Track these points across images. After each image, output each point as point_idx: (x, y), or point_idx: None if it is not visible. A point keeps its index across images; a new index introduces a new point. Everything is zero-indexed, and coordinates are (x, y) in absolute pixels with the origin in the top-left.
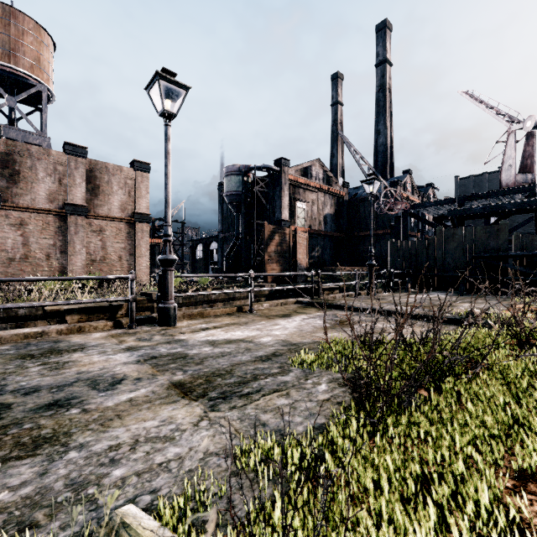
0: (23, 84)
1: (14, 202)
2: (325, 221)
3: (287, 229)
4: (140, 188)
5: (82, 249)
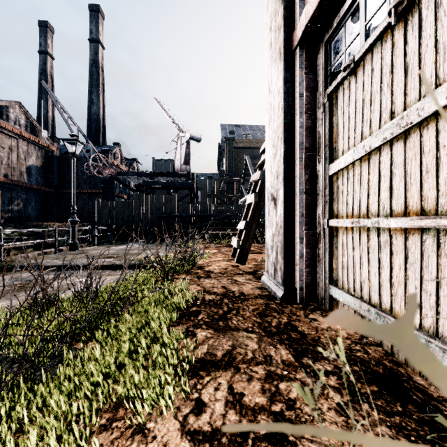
0: None
1: None
2: (28, 173)
3: None
4: None
5: None
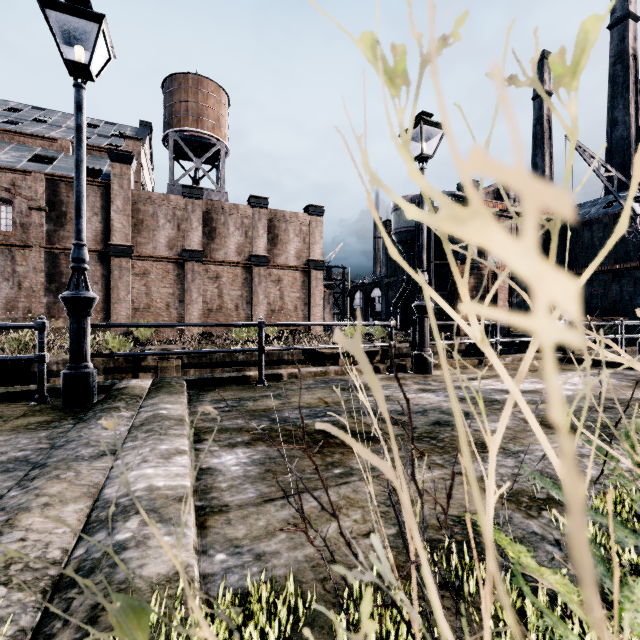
0: (206, 145)
1: (212, 257)
2: None
3: (484, 269)
4: (314, 234)
5: (264, 299)
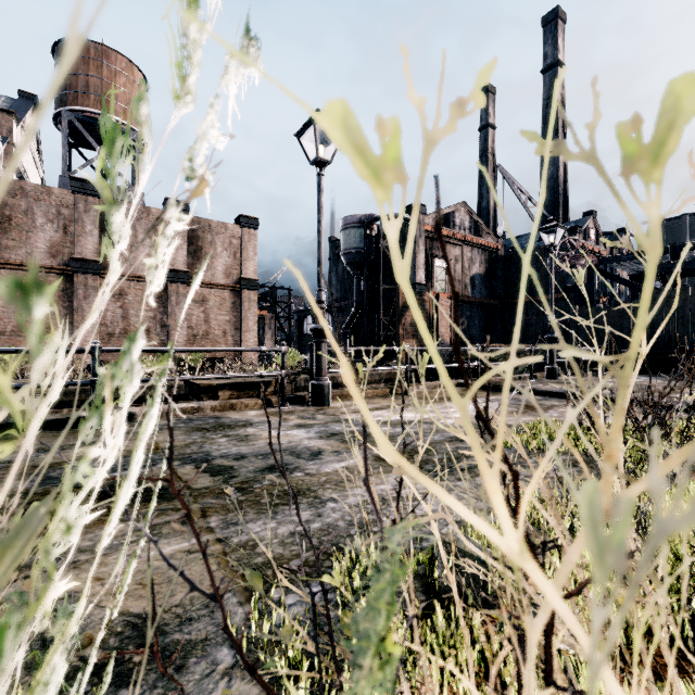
0: None
1: None
2: (472, 284)
3: (426, 295)
4: (247, 248)
5: (184, 323)
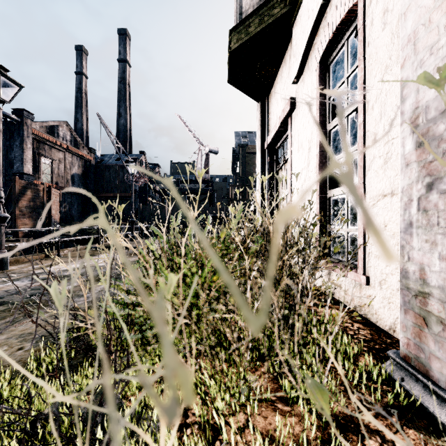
0: None
1: None
2: (73, 180)
3: (41, 186)
4: None
5: None
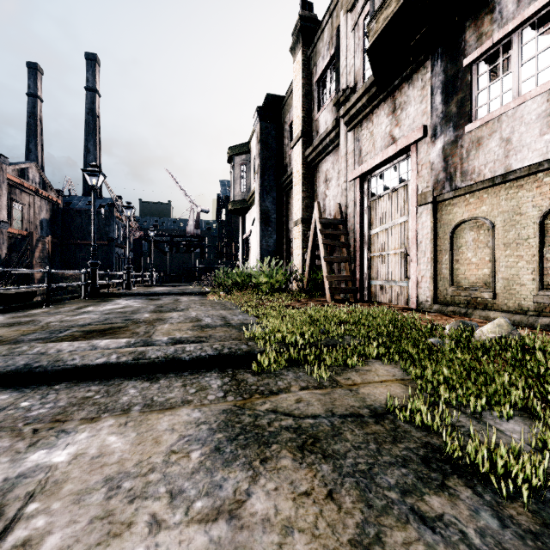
0: None
1: None
2: (41, 226)
3: (47, 238)
4: None
5: None
